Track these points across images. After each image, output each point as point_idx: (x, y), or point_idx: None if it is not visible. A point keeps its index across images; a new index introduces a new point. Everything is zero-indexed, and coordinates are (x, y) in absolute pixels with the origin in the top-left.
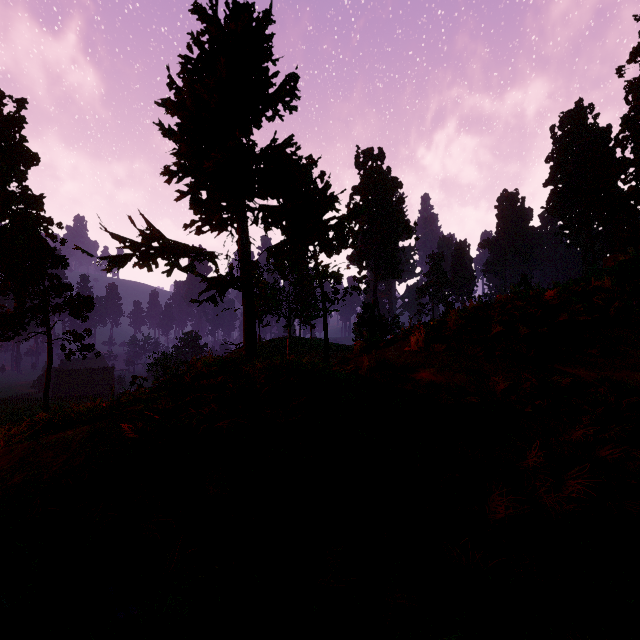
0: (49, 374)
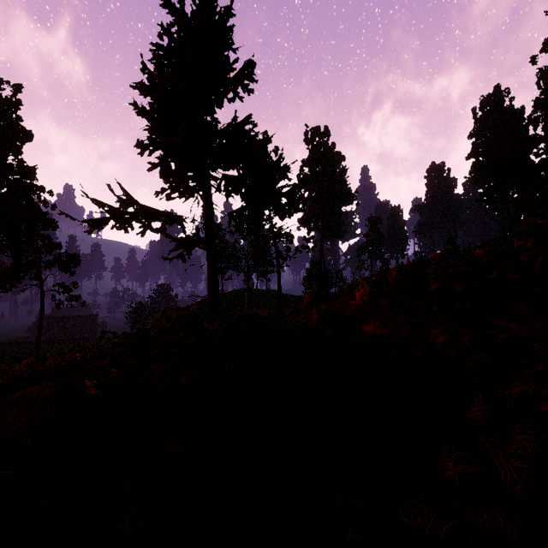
0: (41, 321)
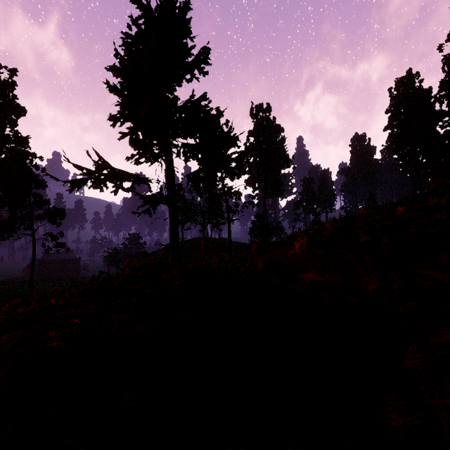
0: (33, 264)
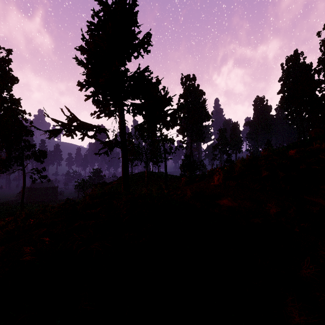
0: (24, 190)
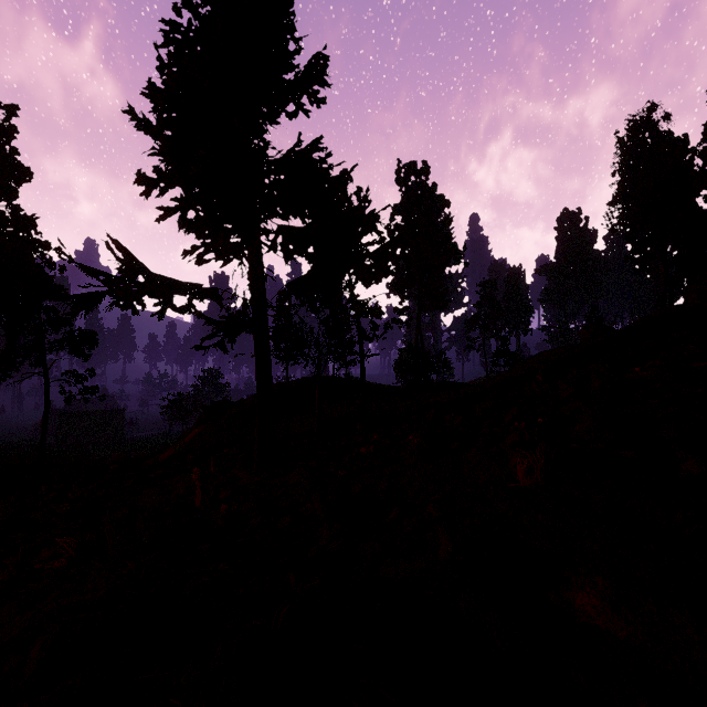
0: (46, 421)
